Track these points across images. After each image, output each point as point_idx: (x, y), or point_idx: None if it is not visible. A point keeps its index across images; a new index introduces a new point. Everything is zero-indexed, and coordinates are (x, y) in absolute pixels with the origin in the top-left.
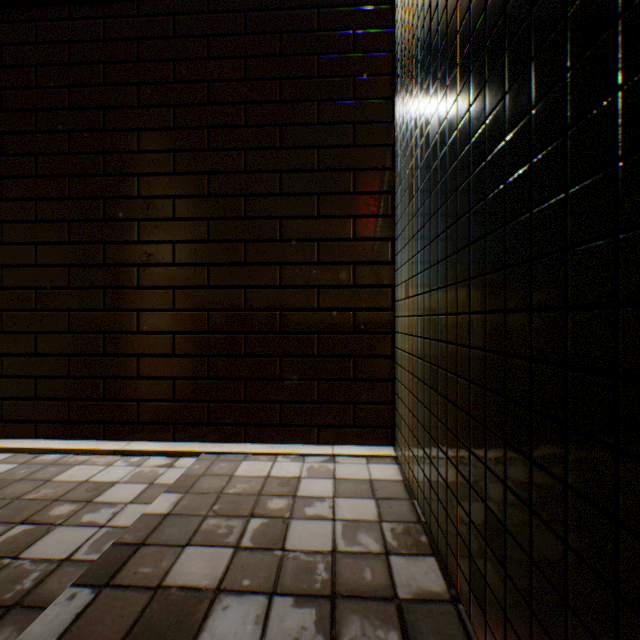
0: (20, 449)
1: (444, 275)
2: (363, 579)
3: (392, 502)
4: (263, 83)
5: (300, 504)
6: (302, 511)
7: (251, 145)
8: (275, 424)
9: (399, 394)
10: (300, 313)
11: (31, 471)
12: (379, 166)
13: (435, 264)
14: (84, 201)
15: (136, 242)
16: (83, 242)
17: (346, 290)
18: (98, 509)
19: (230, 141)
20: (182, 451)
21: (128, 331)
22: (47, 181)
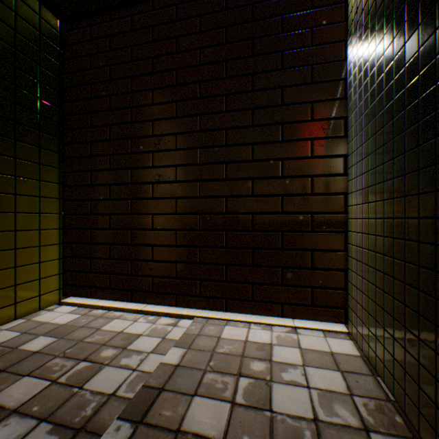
0: (81, 304)
1: (431, 181)
2: None
3: (357, 377)
4: (239, 44)
5: (276, 369)
6: (279, 376)
7: (230, 91)
8: (248, 299)
9: (353, 282)
10: (267, 216)
11: (88, 321)
12: (333, 97)
13: (414, 171)
14: (119, 141)
15: (151, 167)
16: (118, 168)
17: (305, 197)
18: (130, 355)
19: (215, 90)
20: (181, 314)
21: (146, 228)
22: (97, 129)
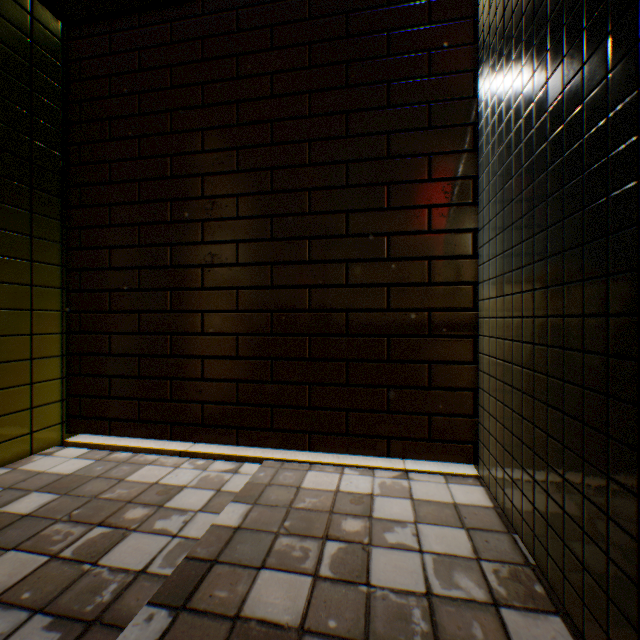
0: (96, 445)
1: (578, 266)
2: (473, 638)
3: (487, 535)
4: (328, 69)
5: (378, 528)
6: (382, 537)
7: (315, 136)
8: (341, 433)
9: (485, 406)
10: (368, 314)
11: (106, 469)
12: (458, 148)
13: (558, 254)
14: (152, 204)
15: (200, 243)
16: (151, 245)
17: (420, 288)
18: (169, 515)
19: (293, 133)
20: (245, 456)
21: (193, 332)
22: (119, 187)
